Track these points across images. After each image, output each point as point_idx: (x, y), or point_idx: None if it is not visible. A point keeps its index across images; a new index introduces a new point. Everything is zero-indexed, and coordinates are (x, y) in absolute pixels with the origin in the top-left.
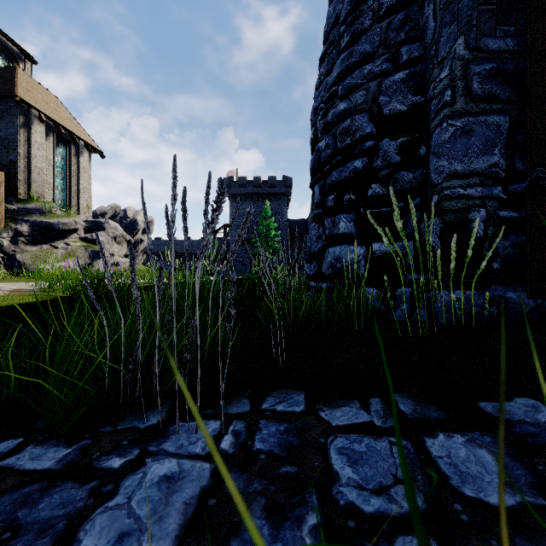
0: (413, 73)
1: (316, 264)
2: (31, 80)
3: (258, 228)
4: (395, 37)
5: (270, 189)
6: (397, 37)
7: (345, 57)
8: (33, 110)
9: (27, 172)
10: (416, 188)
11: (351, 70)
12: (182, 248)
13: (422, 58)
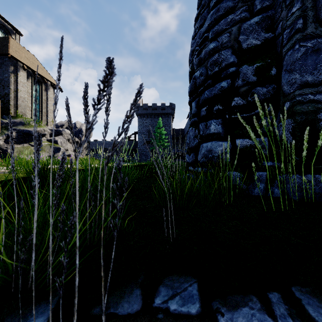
0: (265, 17)
1: (193, 155)
2: (18, 45)
3: (154, 134)
4: None
5: (161, 111)
6: None
7: (214, 12)
8: (19, 63)
9: (15, 100)
10: (269, 98)
11: (217, 21)
12: (109, 146)
13: (272, 6)
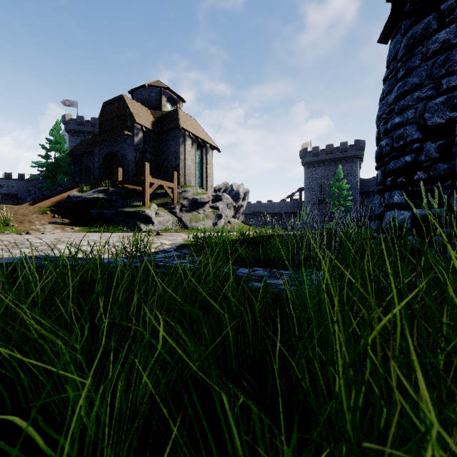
0: (450, 97)
1: (378, 222)
2: (184, 114)
3: (330, 189)
4: (437, 73)
5: (341, 154)
6: (439, 73)
7: (400, 86)
8: (186, 132)
9: (184, 169)
10: (449, 174)
11: (404, 94)
12: (265, 209)
13: None
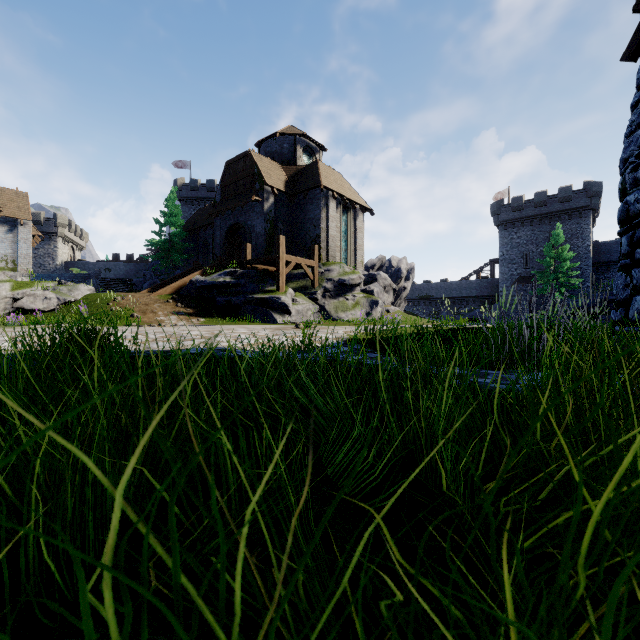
0: None
1: (621, 311)
2: (325, 167)
3: (541, 261)
4: None
5: (560, 205)
6: None
7: None
8: (329, 191)
9: (326, 241)
10: None
11: None
12: (437, 292)
13: None
